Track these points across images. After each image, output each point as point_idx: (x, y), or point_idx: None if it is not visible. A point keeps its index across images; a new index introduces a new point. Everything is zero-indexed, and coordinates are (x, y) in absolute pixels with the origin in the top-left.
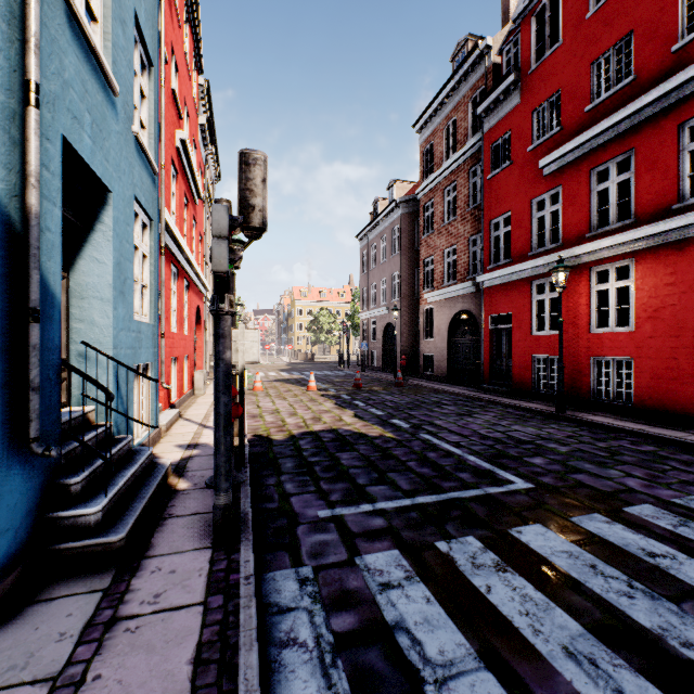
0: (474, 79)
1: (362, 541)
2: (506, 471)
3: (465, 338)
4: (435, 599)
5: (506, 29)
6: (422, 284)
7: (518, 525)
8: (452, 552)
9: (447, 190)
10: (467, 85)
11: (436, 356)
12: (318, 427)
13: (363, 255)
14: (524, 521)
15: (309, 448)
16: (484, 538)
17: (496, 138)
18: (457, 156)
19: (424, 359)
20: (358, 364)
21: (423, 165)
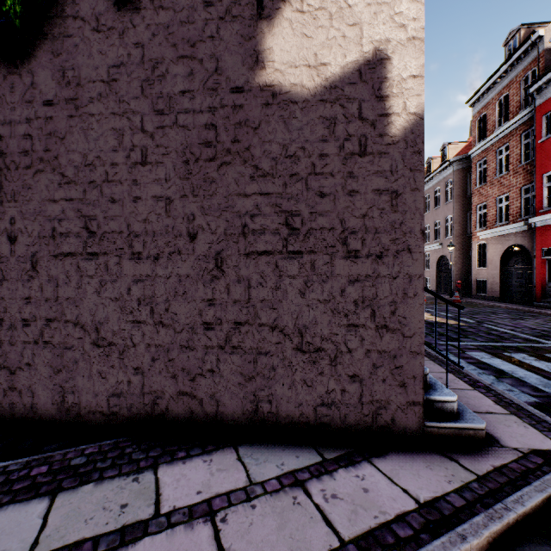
0: (526, 63)
1: (466, 350)
2: (547, 340)
3: (517, 267)
4: (505, 361)
5: None
6: (474, 225)
7: (550, 354)
8: (512, 355)
9: (499, 150)
10: (519, 67)
11: (488, 281)
12: None
13: None
14: None
15: None
16: (529, 354)
17: (547, 110)
18: (508, 124)
19: (476, 283)
20: None
21: (475, 131)
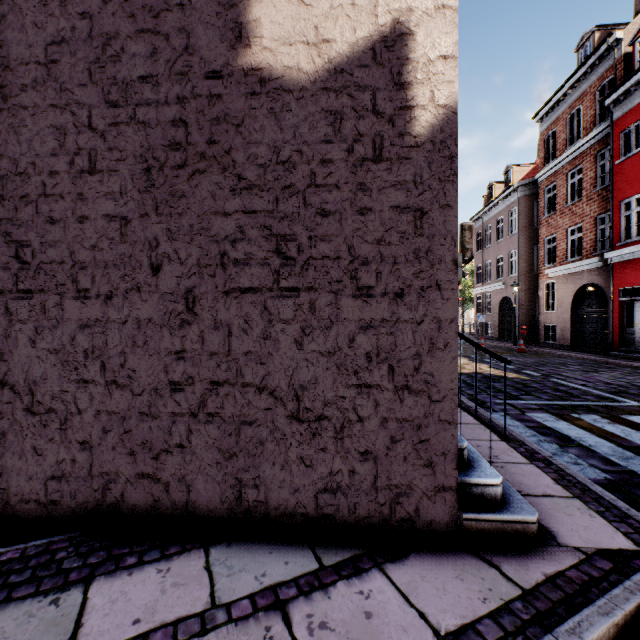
0: (601, 70)
1: (526, 410)
2: (624, 398)
3: (591, 310)
4: (572, 425)
5: (639, 17)
6: (542, 261)
7: (627, 415)
8: (581, 417)
9: (570, 173)
10: (594, 76)
11: (558, 326)
12: (466, 371)
13: (477, 235)
14: (631, 414)
15: (468, 379)
16: (601, 416)
17: (626, 125)
18: (581, 143)
19: (544, 329)
20: (471, 335)
21: (543, 151)
